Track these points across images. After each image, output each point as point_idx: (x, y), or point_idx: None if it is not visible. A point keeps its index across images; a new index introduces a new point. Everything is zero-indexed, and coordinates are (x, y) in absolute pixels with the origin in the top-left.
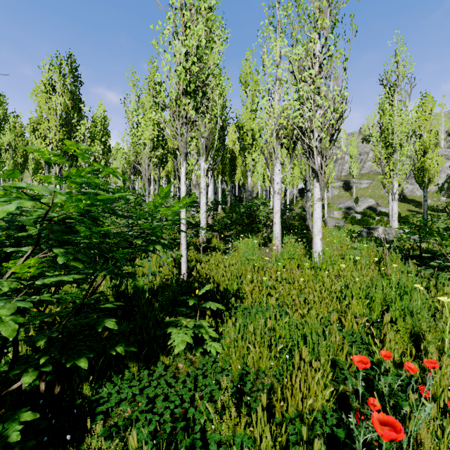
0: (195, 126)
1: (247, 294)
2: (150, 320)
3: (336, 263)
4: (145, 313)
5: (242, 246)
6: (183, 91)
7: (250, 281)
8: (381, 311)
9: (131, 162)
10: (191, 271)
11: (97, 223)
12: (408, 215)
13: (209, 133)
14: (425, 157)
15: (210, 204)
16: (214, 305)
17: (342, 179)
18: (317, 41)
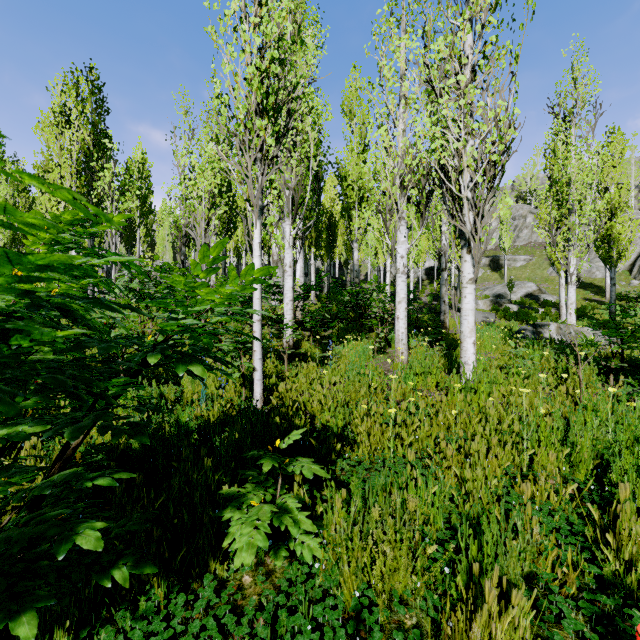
0: (275, 165)
1: (361, 436)
2: (197, 485)
3: (497, 381)
4: (189, 473)
5: (347, 353)
6: (256, 108)
7: (365, 413)
8: (594, 471)
9: (182, 227)
10: (270, 392)
11: (77, 321)
12: (586, 306)
13: (297, 181)
14: (612, 221)
15: (299, 290)
16: (309, 469)
17: (487, 254)
18: (469, 30)
